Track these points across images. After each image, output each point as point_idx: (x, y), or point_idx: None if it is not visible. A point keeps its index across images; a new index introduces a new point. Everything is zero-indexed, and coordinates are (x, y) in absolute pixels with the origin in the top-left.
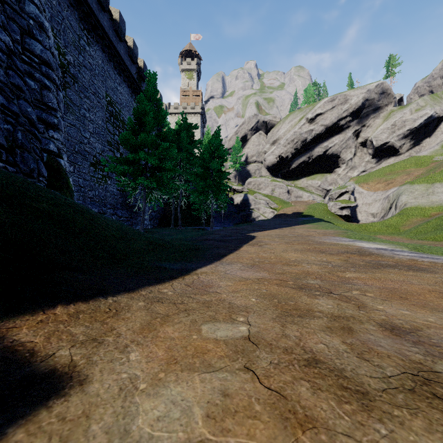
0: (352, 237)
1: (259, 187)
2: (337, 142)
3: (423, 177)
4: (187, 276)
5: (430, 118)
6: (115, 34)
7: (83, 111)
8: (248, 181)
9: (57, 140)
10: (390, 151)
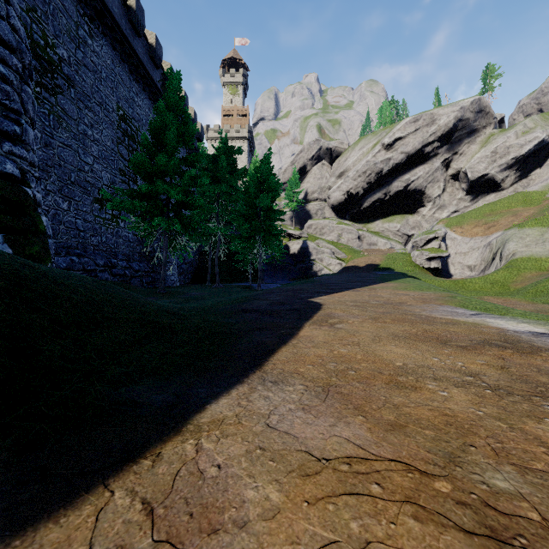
0: (470, 306)
1: (321, 231)
2: (421, 175)
3: (536, 218)
4: (172, 443)
5: (541, 143)
6: (130, 25)
7: (83, 126)
8: (308, 224)
9: (20, 159)
10: (489, 186)
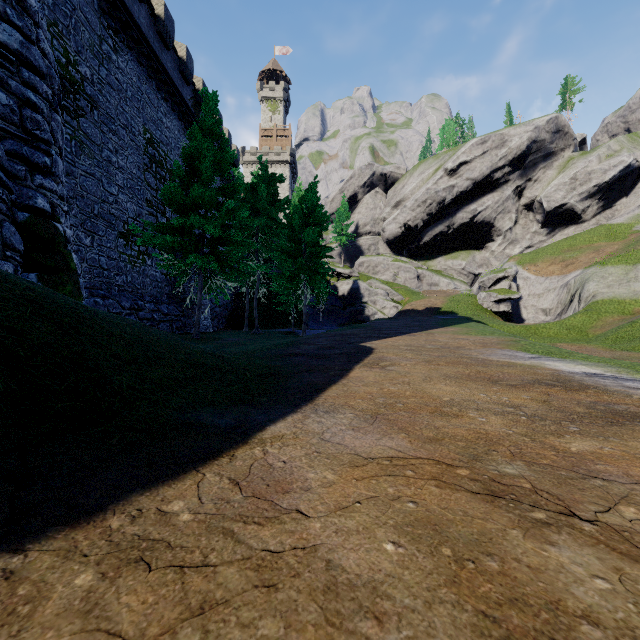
0: (532, 349)
1: (375, 270)
2: (490, 205)
3: (621, 255)
4: (242, 449)
5: (627, 169)
6: (158, 37)
7: (107, 152)
8: (359, 262)
9: (50, 193)
10: (568, 218)
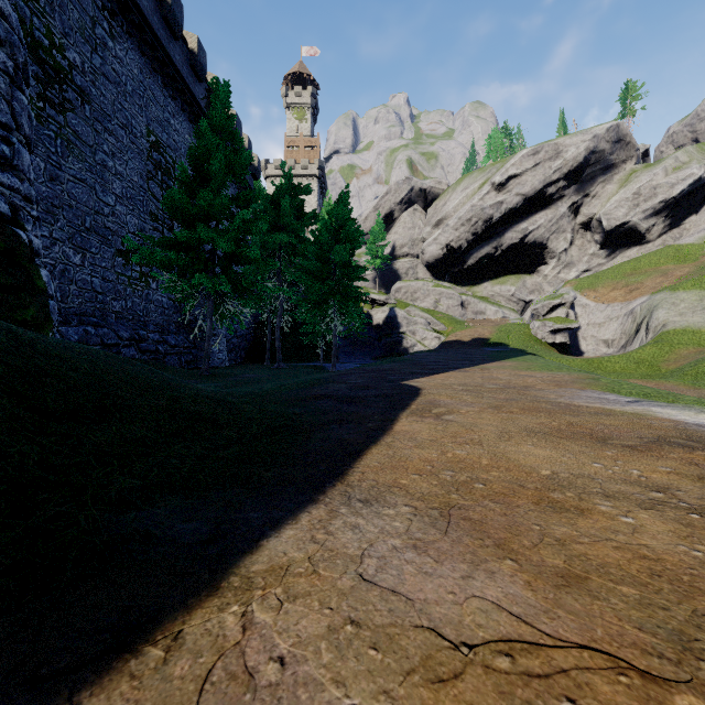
0: (622, 390)
1: (413, 296)
2: (542, 223)
3: (693, 279)
4: (203, 612)
5: (697, 182)
6: (164, 24)
7: (101, 155)
8: (396, 287)
9: (10, 191)
10: (630, 238)
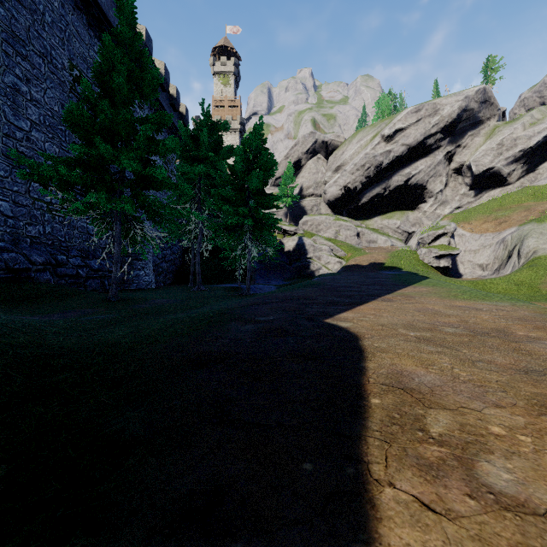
0: None
1: (318, 228)
2: (423, 168)
3: None
4: None
5: None
6: None
7: (13, 78)
8: (304, 220)
9: None
10: (494, 181)
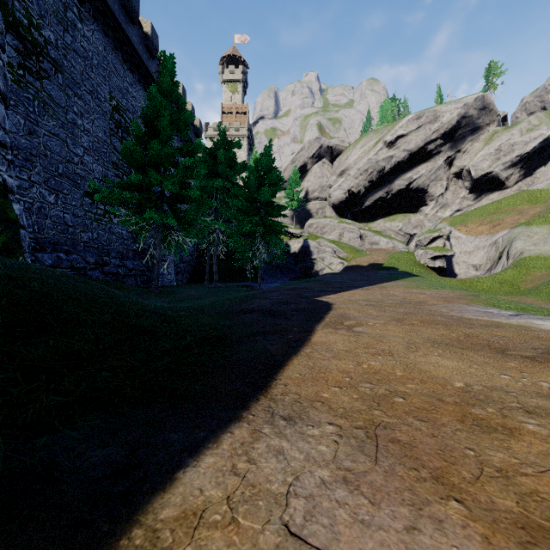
0: (501, 305)
1: (322, 230)
2: (424, 173)
3: (544, 216)
4: None
5: (546, 141)
6: (123, 11)
7: (72, 115)
8: (309, 223)
9: None
10: (493, 184)
